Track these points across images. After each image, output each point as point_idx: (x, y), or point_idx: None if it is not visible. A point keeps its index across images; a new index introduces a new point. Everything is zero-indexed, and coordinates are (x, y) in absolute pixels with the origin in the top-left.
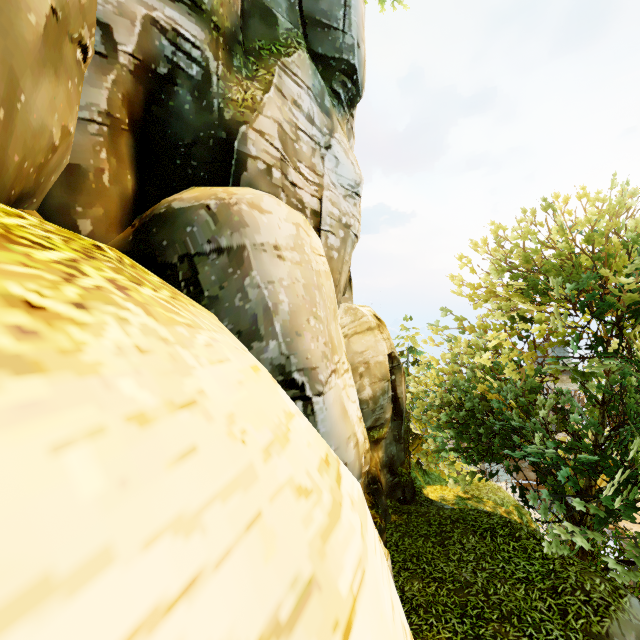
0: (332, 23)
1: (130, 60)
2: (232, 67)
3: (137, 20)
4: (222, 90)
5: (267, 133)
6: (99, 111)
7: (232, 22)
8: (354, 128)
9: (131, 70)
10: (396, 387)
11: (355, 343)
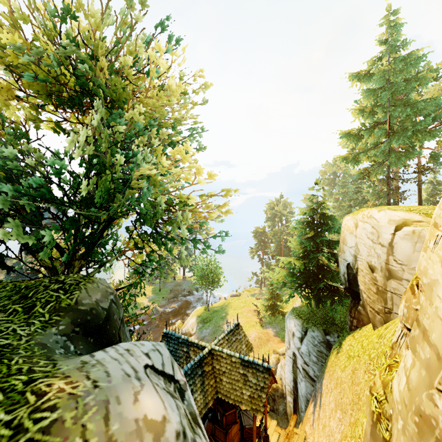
0: None
1: None
2: None
3: None
4: None
5: None
6: None
7: None
8: None
9: None
10: None
11: None
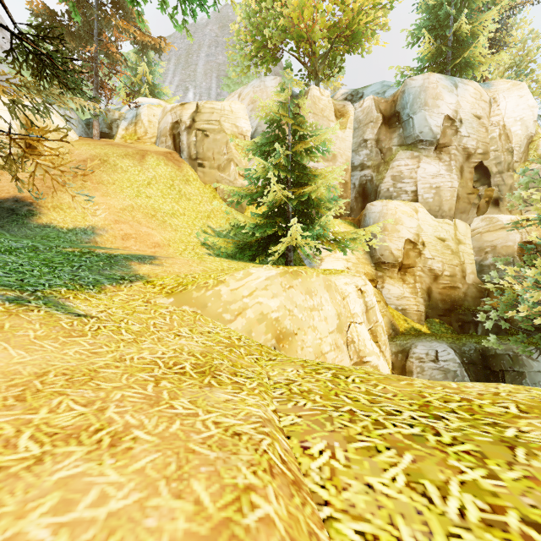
0: (410, 134)
1: (357, 186)
2: (379, 171)
3: (358, 179)
4: (375, 178)
5: (386, 181)
6: (353, 197)
7: (378, 161)
8: (466, 133)
9: (358, 187)
10: None
11: (487, 236)
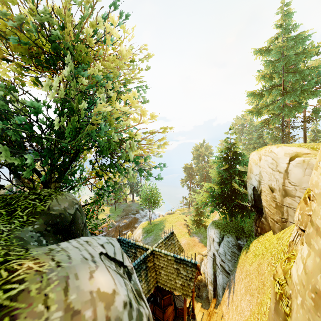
0: None
1: None
2: None
3: None
4: None
5: None
6: None
7: None
8: None
9: None
10: None
11: None
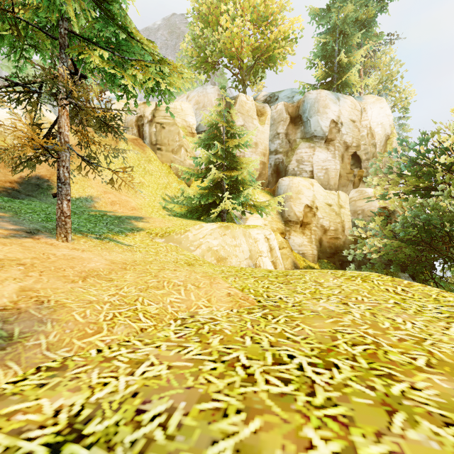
0: (308, 131)
1: (273, 165)
2: (288, 155)
3: (273, 160)
4: (285, 161)
5: (293, 163)
6: (270, 173)
7: (287, 148)
8: (345, 132)
9: (273, 166)
10: (392, 223)
11: (359, 203)
